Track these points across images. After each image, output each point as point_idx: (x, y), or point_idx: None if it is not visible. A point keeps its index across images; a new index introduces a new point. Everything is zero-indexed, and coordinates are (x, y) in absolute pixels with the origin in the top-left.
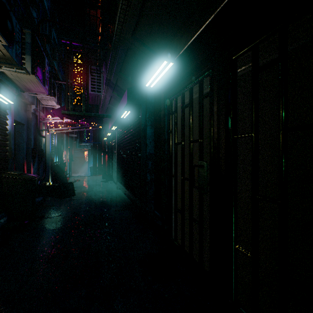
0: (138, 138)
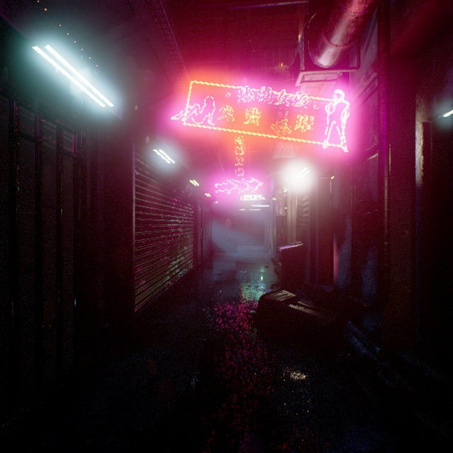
0: (191, 211)
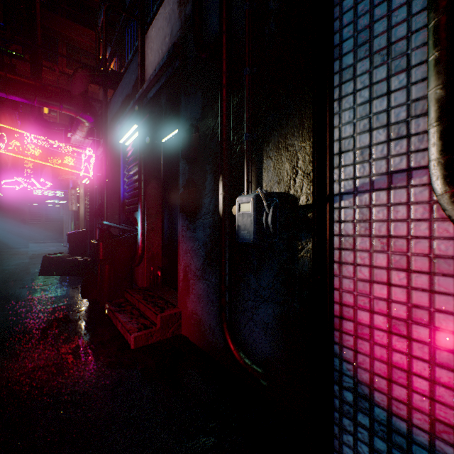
0: None
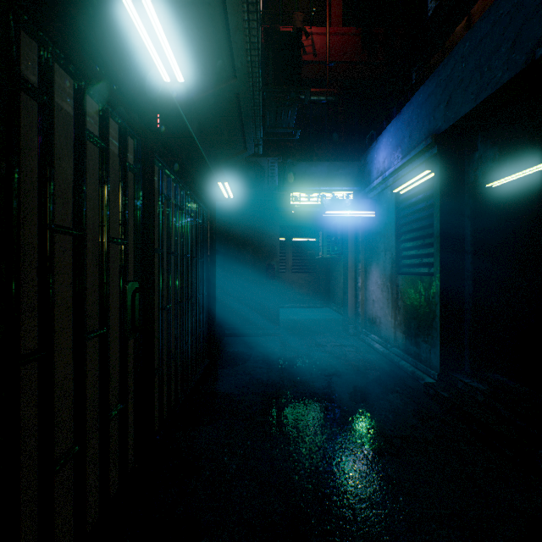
0: None
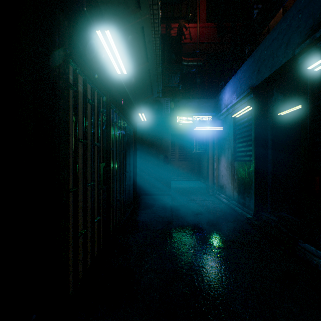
0: None
